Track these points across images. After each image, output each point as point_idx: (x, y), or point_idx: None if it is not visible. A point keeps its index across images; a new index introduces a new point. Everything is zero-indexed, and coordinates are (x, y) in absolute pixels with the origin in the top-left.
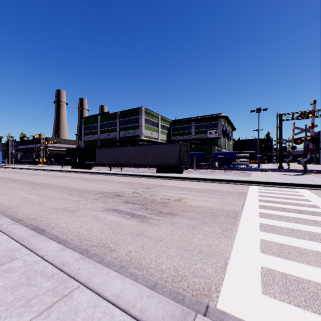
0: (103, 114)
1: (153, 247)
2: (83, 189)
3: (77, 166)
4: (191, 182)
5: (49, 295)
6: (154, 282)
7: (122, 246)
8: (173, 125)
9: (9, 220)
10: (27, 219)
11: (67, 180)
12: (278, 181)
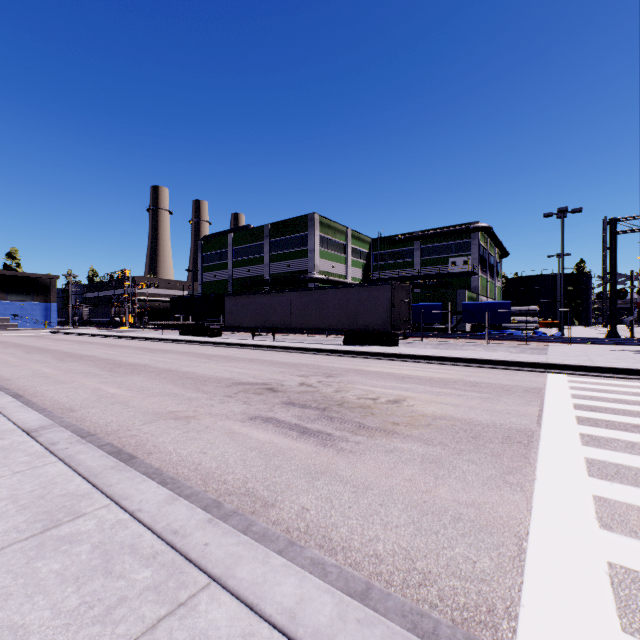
0: (238, 230)
1: (352, 502)
2: (202, 375)
3: (190, 331)
4: (418, 364)
5: (150, 601)
6: (365, 584)
7: (287, 497)
8: (377, 249)
9: (69, 434)
10: (102, 432)
11: (174, 358)
12: (614, 366)
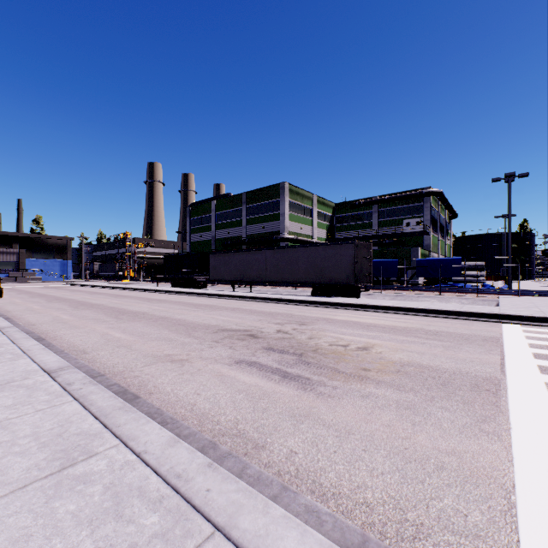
0: (219, 198)
1: (337, 447)
2: (192, 322)
3: (180, 284)
4: (380, 314)
5: None
6: (361, 536)
7: (275, 439)
8: (339, 212)
9: (83, 375)
10: (110, 373)
11: (167, 307)
12: None
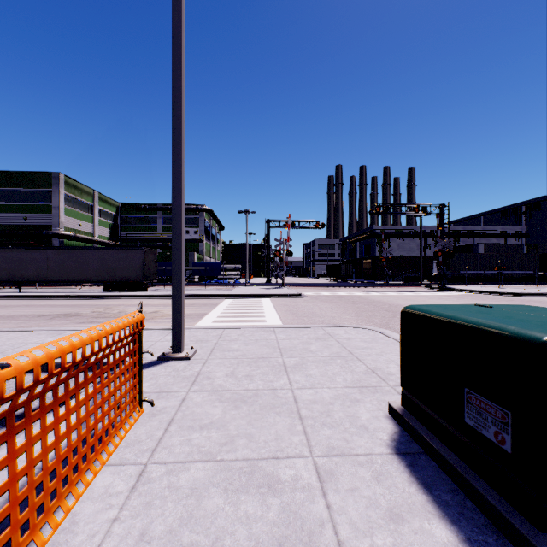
0: None
1: None
2: (0, 315)
3: None
4: (164, 300)
5: None
6: None
7: None
8: (124, 212)
9: None
10: None
11: None
12: (251, 293)
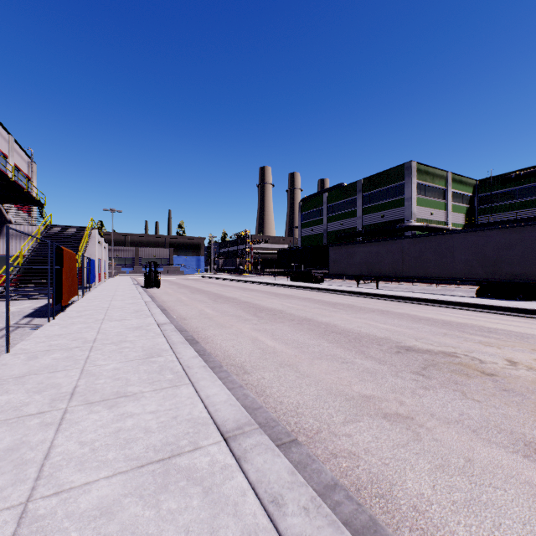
0: (331, 189)
1: None
2: (348, 330)
3: (298, 278)
4: None
5: None
6: None
7: None
8: (483, 191)
9: (286, 466)
10: (299, 431)
11: (300, 304)
12: None
